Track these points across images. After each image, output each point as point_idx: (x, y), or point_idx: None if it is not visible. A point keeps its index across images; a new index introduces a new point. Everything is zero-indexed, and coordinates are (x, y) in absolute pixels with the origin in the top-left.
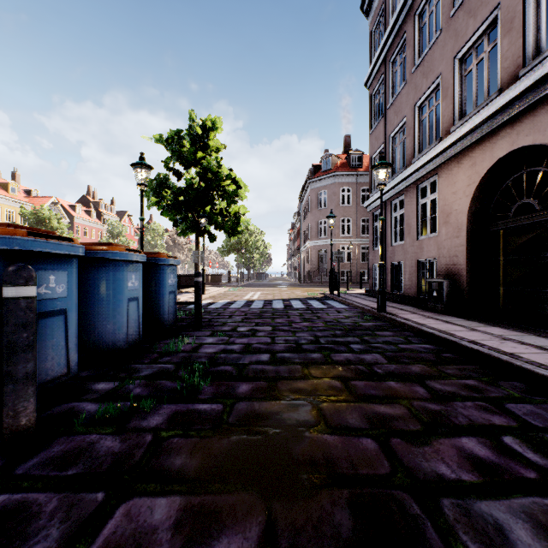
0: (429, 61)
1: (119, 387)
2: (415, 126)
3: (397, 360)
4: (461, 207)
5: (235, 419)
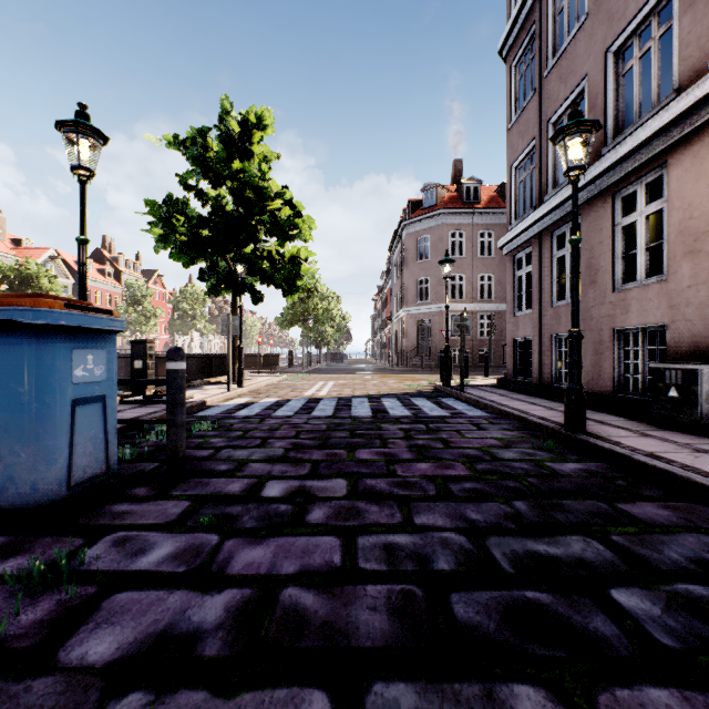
0: None
1: None
2: (608, 88)
3: None
4: None
5: None
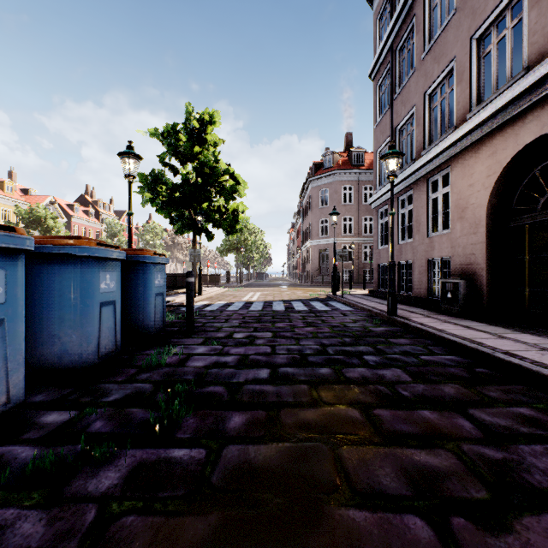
0: (441, 44)
1: (75, 419)
2: (425, 115)
3: (424, 377)
4: (479, 201)
5: (222, 476)
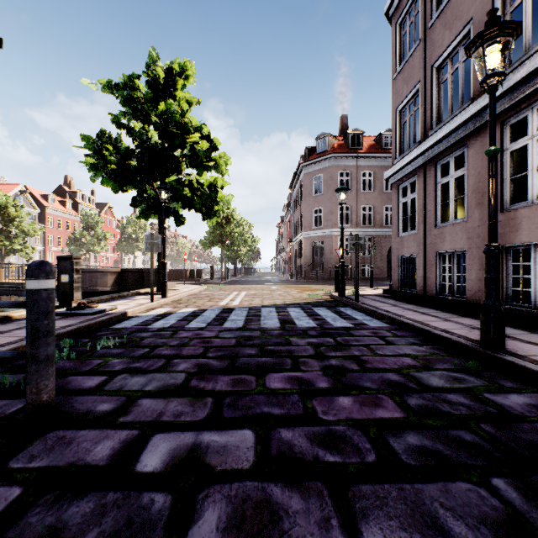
0: None
1: None
2: None
3: None
4: None
5: None
